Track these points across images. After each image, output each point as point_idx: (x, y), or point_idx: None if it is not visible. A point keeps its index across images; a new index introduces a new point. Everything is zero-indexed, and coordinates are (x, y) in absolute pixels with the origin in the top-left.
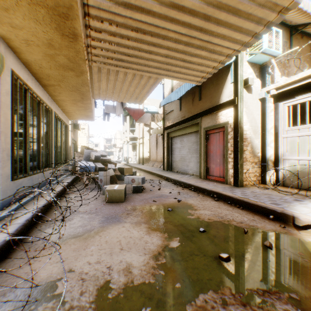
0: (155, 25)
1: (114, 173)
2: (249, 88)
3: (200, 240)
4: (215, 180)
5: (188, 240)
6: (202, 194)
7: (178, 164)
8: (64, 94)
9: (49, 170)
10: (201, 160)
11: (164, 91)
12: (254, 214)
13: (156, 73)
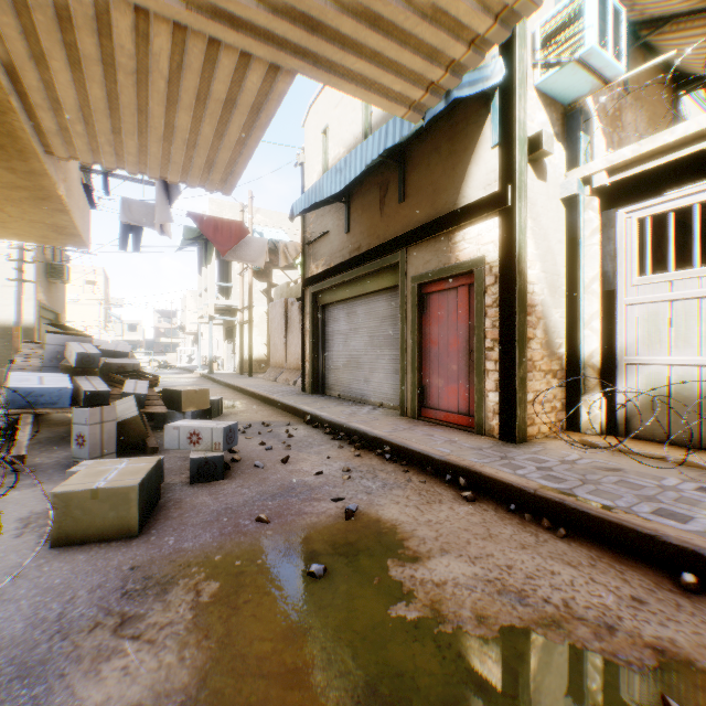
0: None
1: (137, 412)
2: (539, 166)
3: None
4: (444, 422)
5: None
6: (418, 471)
7: (341, 375)
8: None
9: None
10: (407, 366)
11: (306, 182)
12: (617, 562)
13: (267, 39)
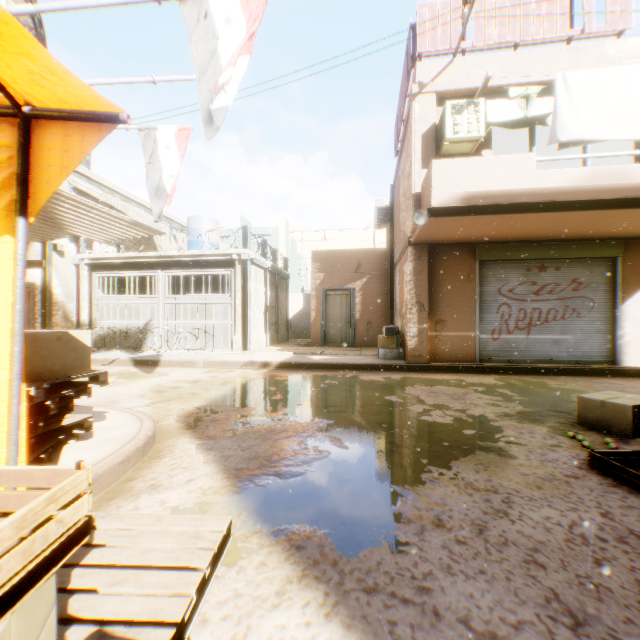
0: None
1: None
2: (62, 252)
3: None
4: None
5: None
6: None
7: None
8: None
9: None
10: None
11: None
12: None
13: None
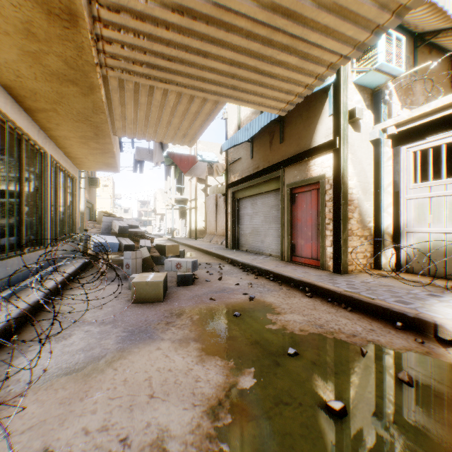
0: (212, 3)
1: (149, 254)
2: (356, 124)
3: (290, 372)
4: (304, 263)
5: (270, 373)
6: (286, 285)
7: (248, 238)
8: (65, 127)
9: (40, 250)
10: (284, 233)
11: (228, 129)
12: (371, 319)
13: (215, 93)
